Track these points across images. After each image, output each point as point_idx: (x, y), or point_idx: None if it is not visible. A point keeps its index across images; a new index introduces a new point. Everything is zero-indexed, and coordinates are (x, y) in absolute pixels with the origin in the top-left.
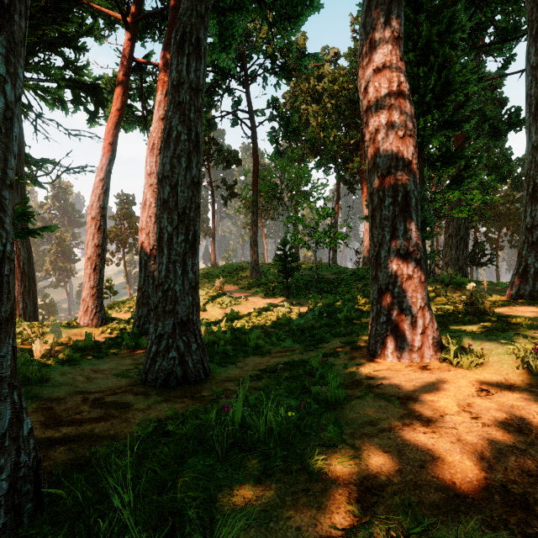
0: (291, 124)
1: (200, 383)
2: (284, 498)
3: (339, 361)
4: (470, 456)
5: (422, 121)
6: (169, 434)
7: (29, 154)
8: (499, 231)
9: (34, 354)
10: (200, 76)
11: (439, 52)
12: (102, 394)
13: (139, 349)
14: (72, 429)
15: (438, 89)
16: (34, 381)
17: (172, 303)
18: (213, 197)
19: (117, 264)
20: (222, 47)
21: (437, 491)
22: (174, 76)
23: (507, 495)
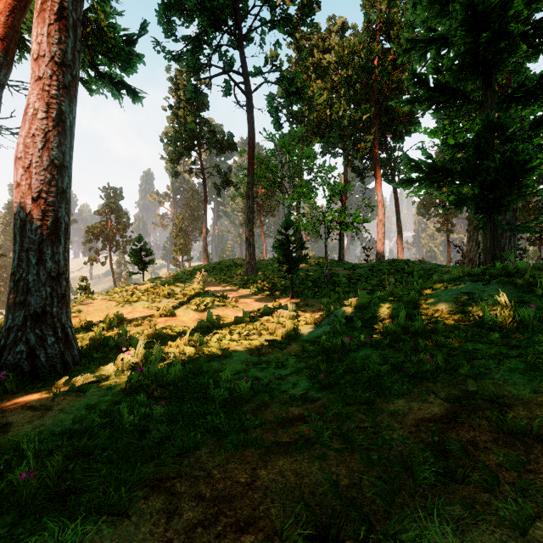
0: (294, 85)
1: None
2: None
3: None
4: None
5: None
6: None
7: None
8: None
9: None
10: None
11: None
12: None
13: None
14: None
15: None
16: None
17: None
18: (204, 186)
19: (102, 263)
20: None
21: None
22: None
23: None
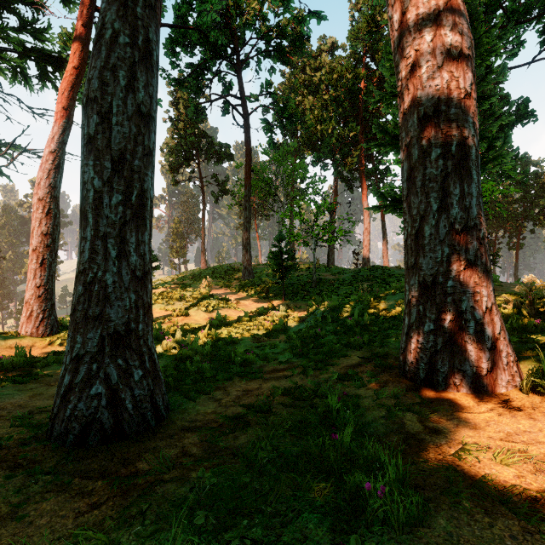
0: (287, 111)
1: (144, 437)
2: None
3: (364, 390)
4: None
5: None
6: None
7: None
8: (497, 233)
9: None
10: None
11: None
12: None
13: None
14: None
15: None
16: None
17: (100, 304)
18: (203, 194)
19: None
20: None
21: None
22: None
23: None
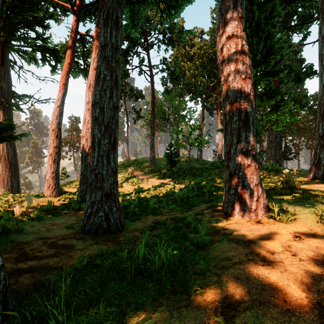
0: (174, 74)
1: (118, 232)
2: (172, 312)
3: (205, 218)
4: (294, 282)
5: (255, 71)
6: (97, 265)
7: (14, 91)
8: (300, 139)
9: (15, 214)
10: (118, 40)
11: (265, 29)
12: (56, 239)
13: (81, 210)
14: (35, 263)
15: (264, 51)
16: (13, 231)
17: (101, 182)
18: (127, 118)
19: (69, 159)
20: (132, 25)
21: (275, 306)
22: (102, 40)
23: (322, 310)
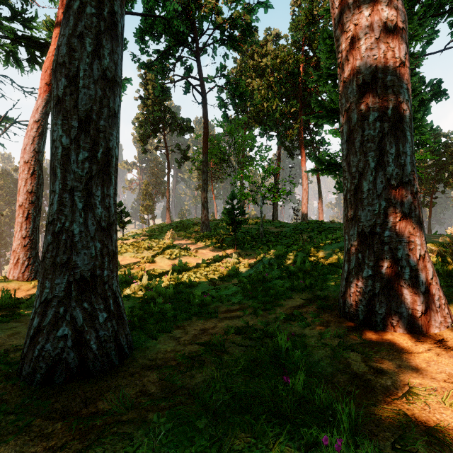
0: (238, 90)
1: (107, 375)
2: None
3: (309, 330)
4: None
5: None
6: None
7: None
8: None
9: None
10: None
11: None
12: None
13: None
14: None
15: None
16: None
17: (67, 252)
18: (168, 161)
19: None
20: None
21: None
22: None
23: None
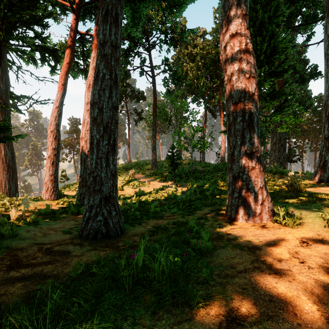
0: (176, 74)
1: (117, 237)
2: (172, 327)
3: (207, 222)
4: (304, 292)
5: (259, 71)
6: (94, 274)
7: (12, 92)
8: (304, 141)
9: (11, 218)
10: (118, 38)
11: (269, 28)
12: (52, 245)
13: (80, 214)
14: (28, 270)
15: (268, 51)
16: (7, 236)
17: (99, 185)
18: (128, 120)
19: (69, 161)
20: (133, 24)
21: (284, 321)
22: (101, 38)
23: None
